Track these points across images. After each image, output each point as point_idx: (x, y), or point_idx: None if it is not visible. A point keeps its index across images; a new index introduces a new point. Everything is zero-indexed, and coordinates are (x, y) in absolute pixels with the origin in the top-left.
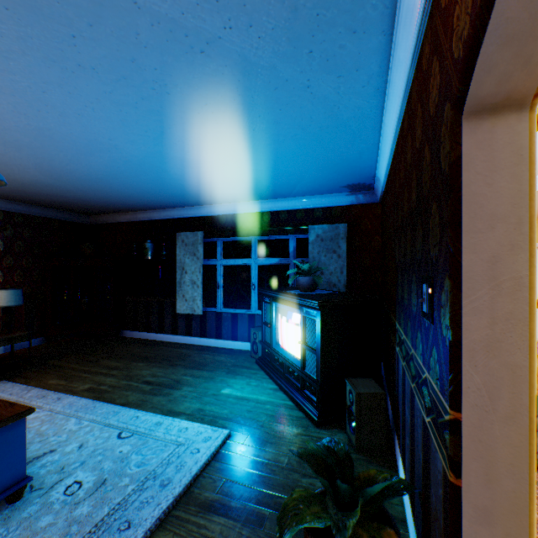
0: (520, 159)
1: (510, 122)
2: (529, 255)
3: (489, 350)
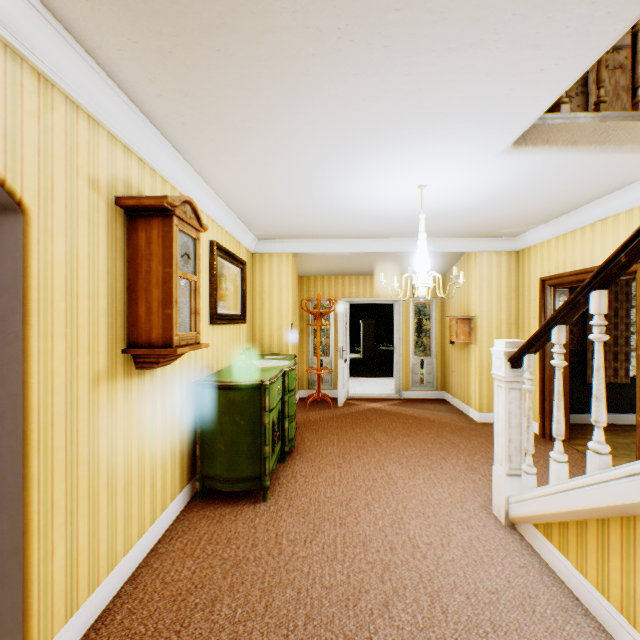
0: (19, 247)
1: (14, 220)
2: (24, 316)
3: (2, 385)
